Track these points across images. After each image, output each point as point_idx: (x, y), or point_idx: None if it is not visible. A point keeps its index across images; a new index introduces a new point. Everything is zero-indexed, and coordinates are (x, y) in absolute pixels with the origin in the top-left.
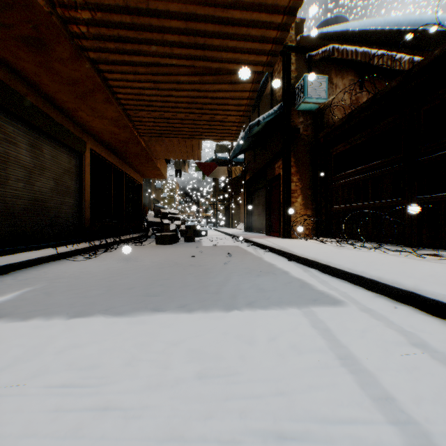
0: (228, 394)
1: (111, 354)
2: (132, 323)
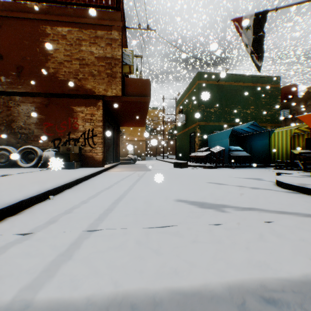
0: (157, 220)
1: (226, 233)
2: (264, 267)
